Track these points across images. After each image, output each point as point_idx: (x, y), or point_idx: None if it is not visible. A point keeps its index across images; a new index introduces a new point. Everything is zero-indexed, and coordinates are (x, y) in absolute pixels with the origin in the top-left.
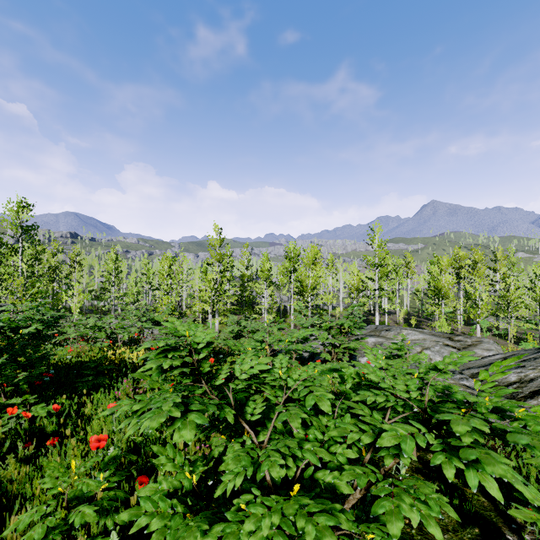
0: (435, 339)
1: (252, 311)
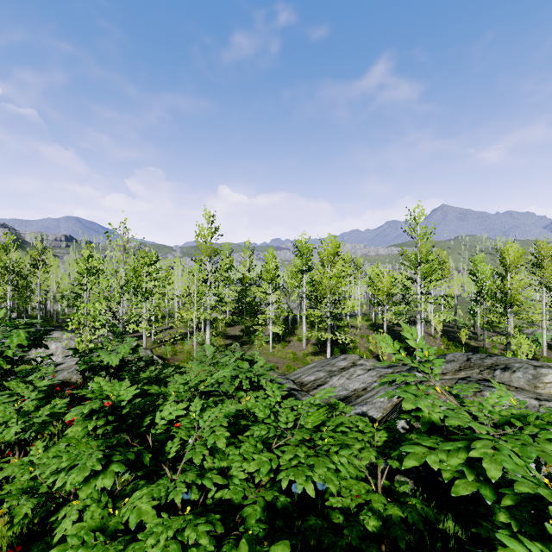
0: None
1: (255, 320)
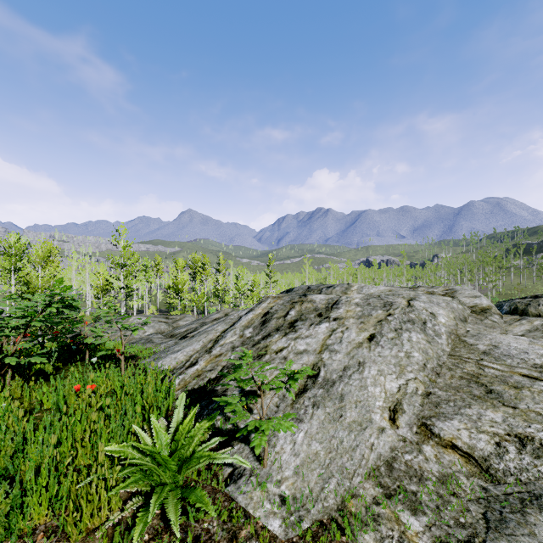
0: (154, 319)
1: None
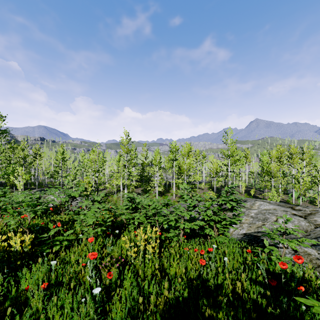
0: (284, 209)
1: (149, 185)
